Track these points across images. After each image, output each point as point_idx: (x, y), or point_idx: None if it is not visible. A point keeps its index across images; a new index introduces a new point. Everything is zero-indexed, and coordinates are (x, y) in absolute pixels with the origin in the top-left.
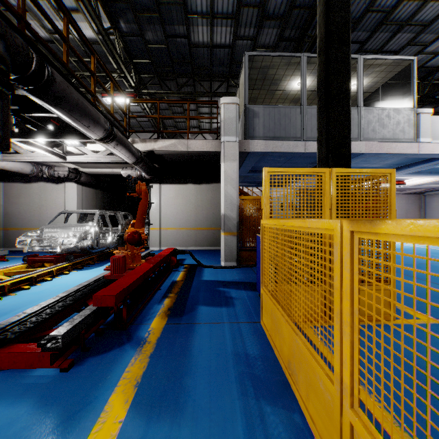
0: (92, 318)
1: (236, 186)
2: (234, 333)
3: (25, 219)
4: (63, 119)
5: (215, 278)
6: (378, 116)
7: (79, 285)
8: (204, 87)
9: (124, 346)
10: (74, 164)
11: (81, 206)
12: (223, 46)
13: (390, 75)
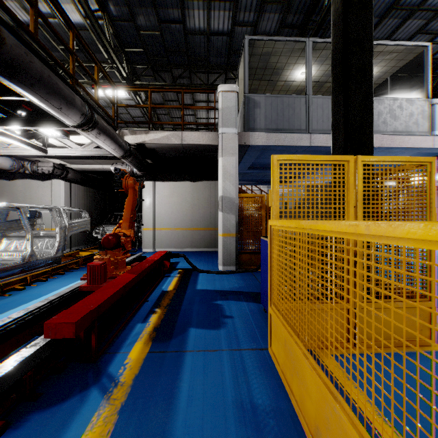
0: (47, 352)
1: (236, 183)
2: (235, 367)
3: (9, 218)
4: (29, 99)
5: (211, 286)
6: (390, 107)
7: (44, 300)
8: (201, 79)
9: (87, 391)
10: (61, 160)
11: (69, 204)
12: (221, 33)
13: (401, 63)
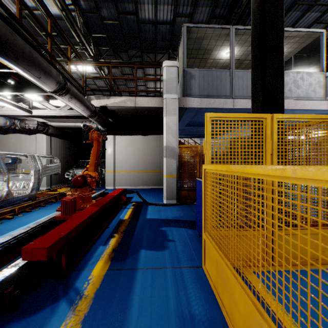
0: (25, 271)
1: (176, 136)
2: (176, 282)
3: None
4: (15, 70)
5: (158, 216)
6: (294, 78)
7: (26, 228)
8: (150, 57)
9: (57, 303)
10: (43, 119)
11: (50, 153)
12: (165, 23)
13: (302, 46)
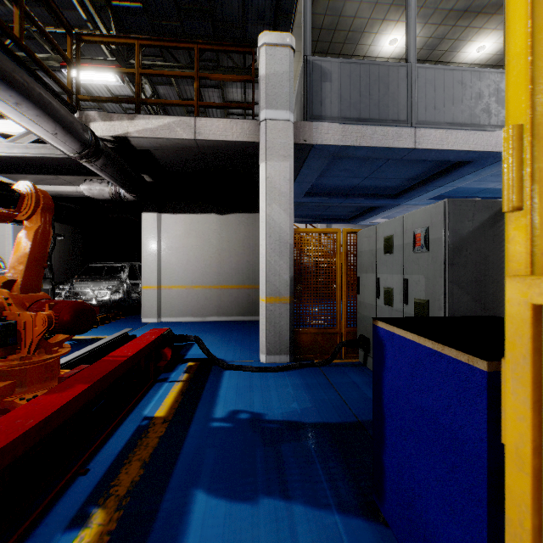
0: None
1: (290, 208)
2: None
3: None
4: None
5: (245, 410)
6: None
7: None
8: (233, 59)
9: None
10: (2, 176)
11: None
12: None
13: None
